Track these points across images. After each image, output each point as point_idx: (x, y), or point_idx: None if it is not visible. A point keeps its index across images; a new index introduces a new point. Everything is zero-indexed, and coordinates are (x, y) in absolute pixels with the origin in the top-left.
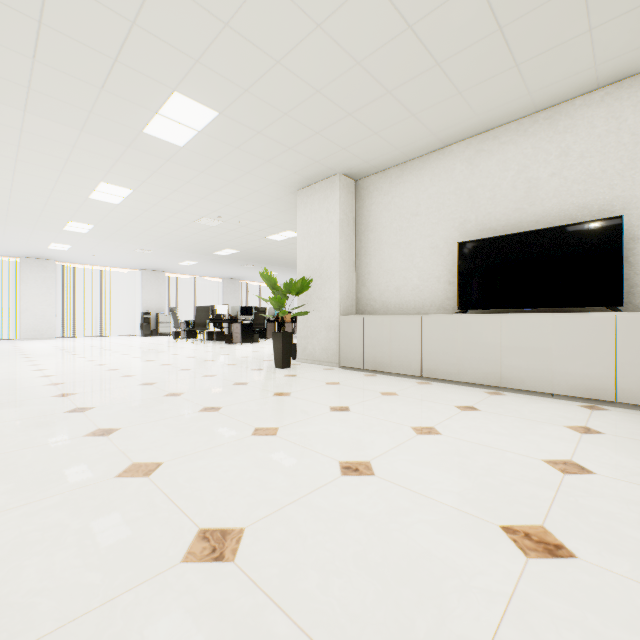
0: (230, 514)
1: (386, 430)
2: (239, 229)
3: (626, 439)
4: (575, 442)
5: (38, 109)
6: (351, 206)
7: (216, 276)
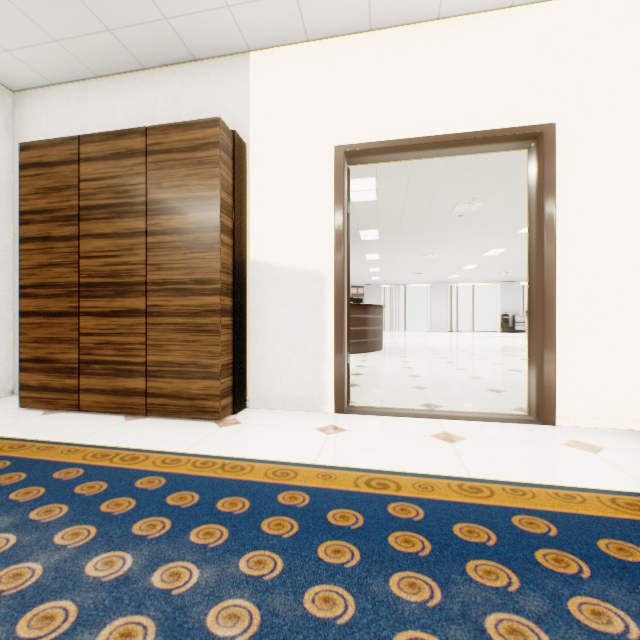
0: None
1: None
2: None
3: None
4: None
5: (474, 238)
6: None
7: None
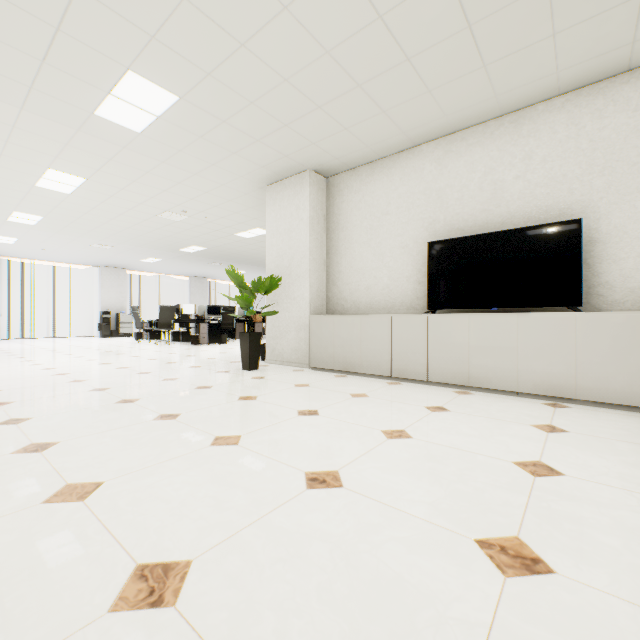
0: (176, 543)
1: (356, 435)
2: (206, 225)
3: (589, 437)
4: (542, 442)
5: None
6: (321, 203)
7: (183, 274)
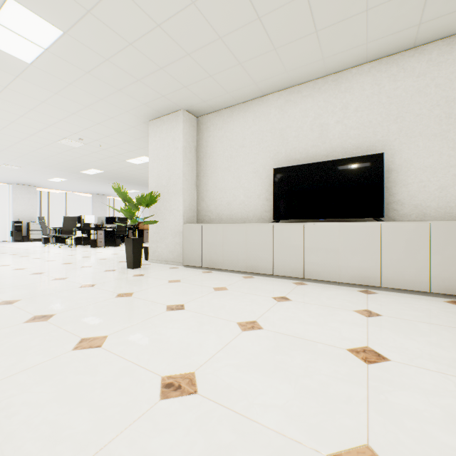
0: None
1: (215, 328)
2: (101, 152)
3: (398, 319)
4: (365, 326)
5: None
6: (193, 137)
7: (86, 192)
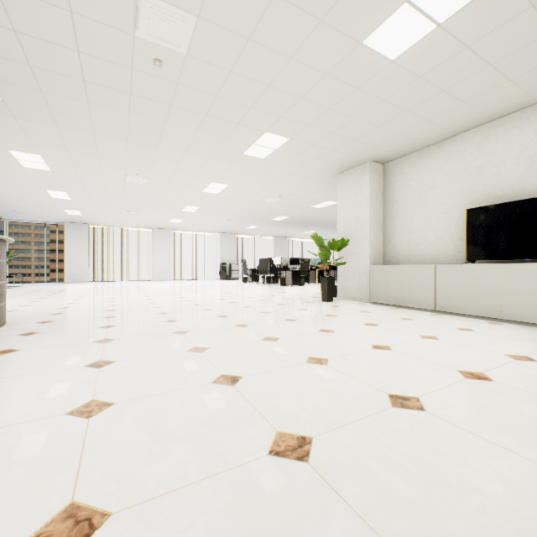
0: (320, 354)
1: (401, 335)
2: (291, 202)
3: None
4: None
5: (191, 151)
6: (379, 183)
7: (269, 235)
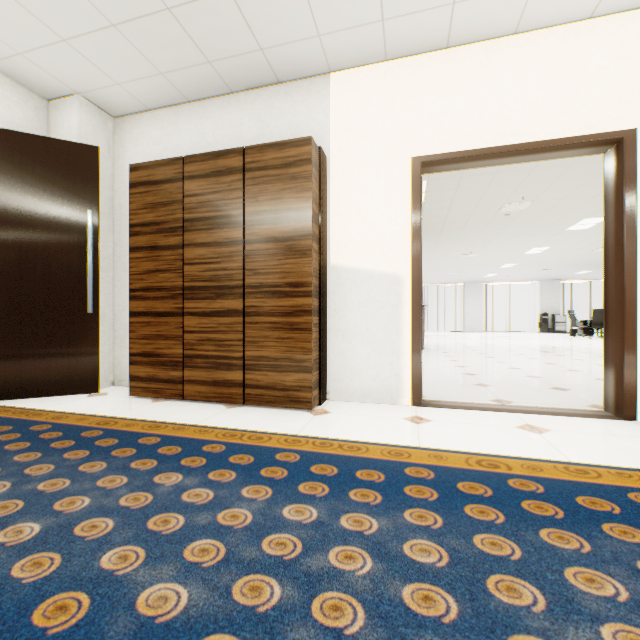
0: None
1: None
2: None
3: None
4: None
5: (518, 236)
6: None
7: None
